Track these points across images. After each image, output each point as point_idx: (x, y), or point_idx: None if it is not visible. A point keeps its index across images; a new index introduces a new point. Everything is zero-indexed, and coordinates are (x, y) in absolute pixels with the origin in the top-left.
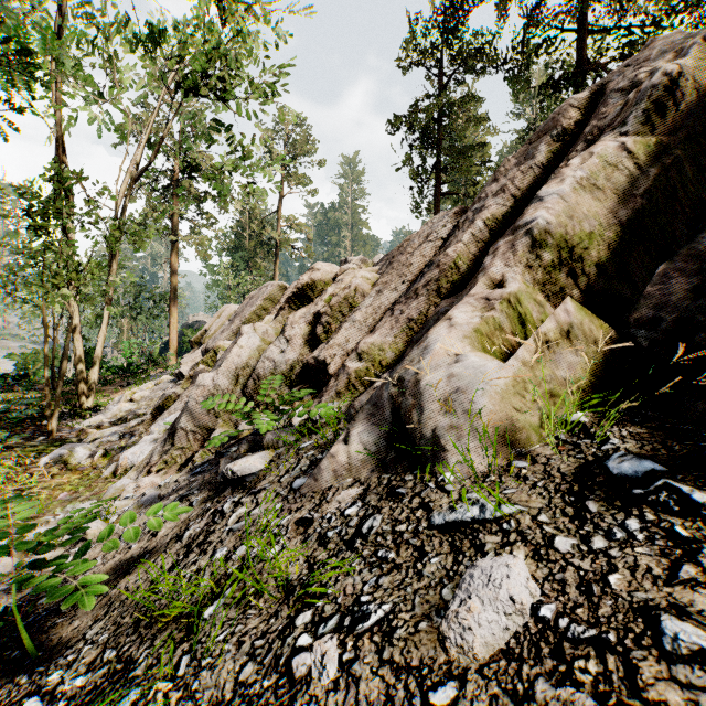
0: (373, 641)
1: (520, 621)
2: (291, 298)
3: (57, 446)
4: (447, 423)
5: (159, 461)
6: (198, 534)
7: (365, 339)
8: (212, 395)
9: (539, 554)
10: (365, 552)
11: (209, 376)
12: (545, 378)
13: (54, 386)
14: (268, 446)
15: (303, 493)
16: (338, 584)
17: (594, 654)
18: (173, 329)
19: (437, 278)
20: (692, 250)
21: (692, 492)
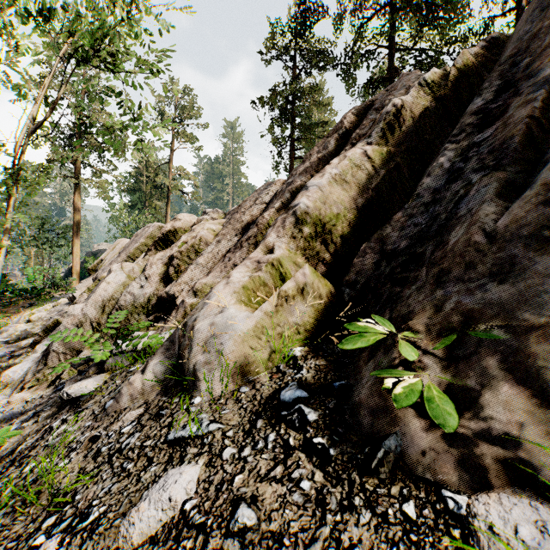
0: (82, 536)
1: (171, 514)
2: (158, 241)
3: None
4: (203, 359)
5: (32, 379)
6: (27, 448)
7: (201, 279)
8: (81, 323)
9: (211, 461)
10: (116, 463)
11: (78, 307)
12: (280, 324)
13: None
14: (108, 369)
15: (109, 413)
16: (86, 491)
17: (194, 535)
18: (76, 257)
19: (255, 234)
20: (380, 236)
21: (309, 413)
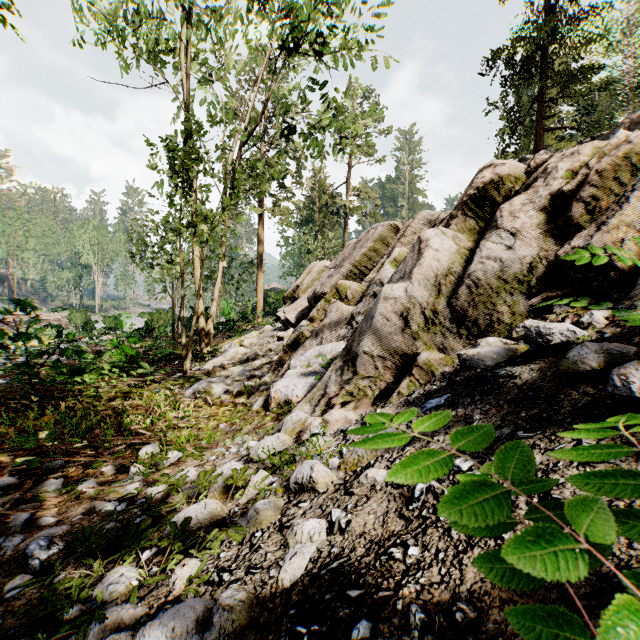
0: None
1: None
2: (464, 204)
3: (193, 381)
4: None
5: (340, 392)
6: None
7: None
8: (404, 311)
9: None
10: None
11: (399, 286)
12: None
13: (174, 337)
14: None
15: None
16: None
17: None
18: (260, 291)
19: None
20: None
21: None
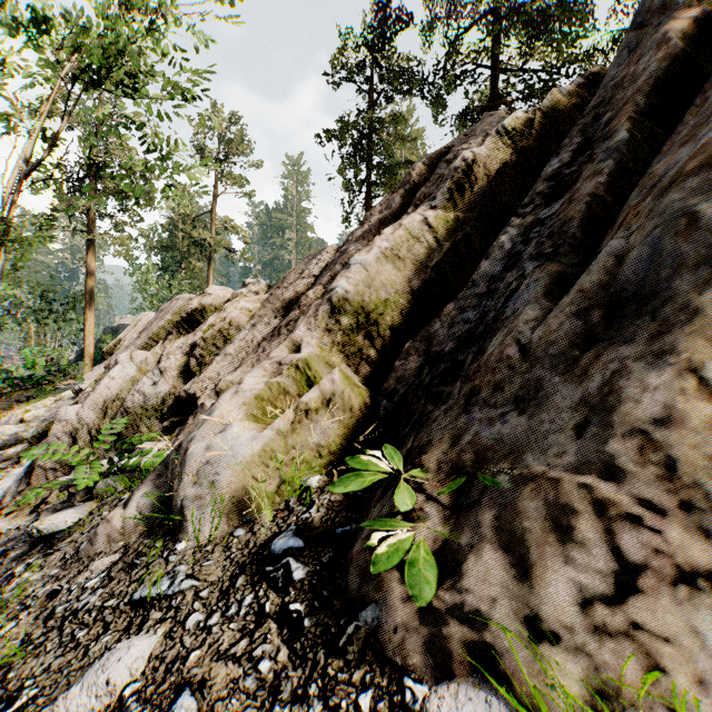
0: None
1: (107, 700)
2: (181, 322)
3: None
4: (193, 493)
5: (12, 503)
6: None
7: (227, 376)
8: (76, 430)
9: (172, 631)
10: (67, 630)
11: (73, 410)
12: (296, 446)
13: None
14: (98, 495)
15: (81, 558)
16: (23, 666)
17: None
18: (89, 335)
19: (297, 318)
20: (427, 333)
21: (296, 570)
